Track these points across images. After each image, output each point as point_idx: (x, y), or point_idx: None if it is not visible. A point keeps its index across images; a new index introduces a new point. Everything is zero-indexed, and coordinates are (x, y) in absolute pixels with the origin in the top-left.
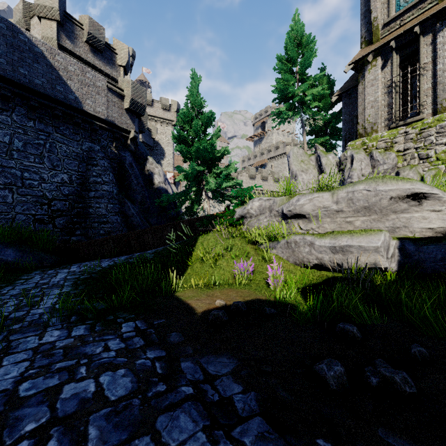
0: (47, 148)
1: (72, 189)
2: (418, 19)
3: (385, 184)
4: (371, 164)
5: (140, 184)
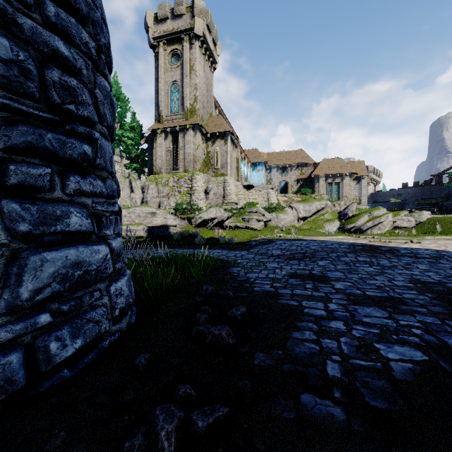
0: None
1: None
2: (178, 124)
3: (144, 208)
4: (158, 191)
5: None
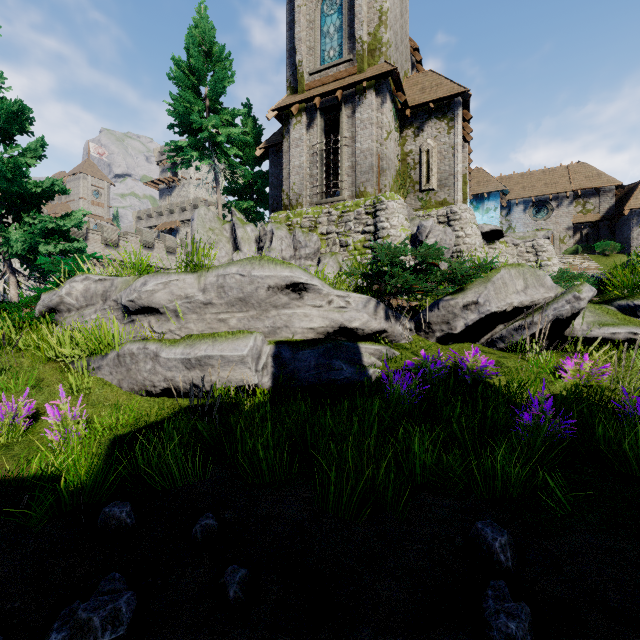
0: None
1: None
2: (340, 84)
3: (261, 268)
4: (293, 246)
5: None
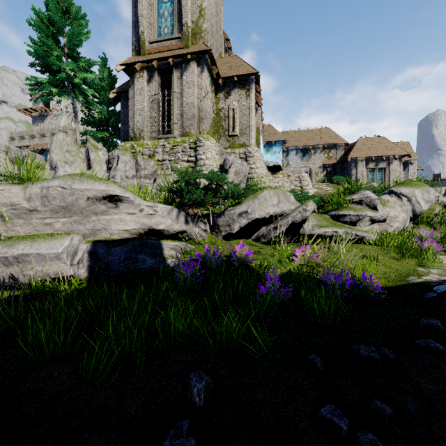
0: None
1: None
2: (172, 53)
3: (81, 182)
4: (136, 168)
5: None
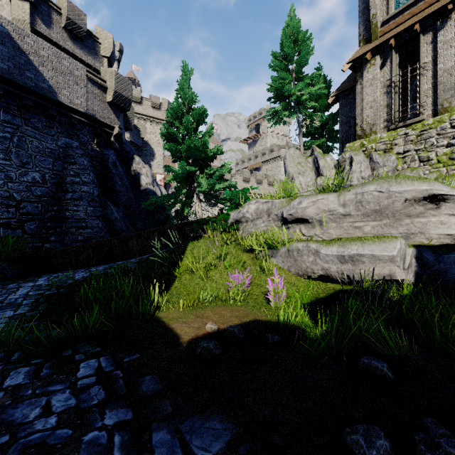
0: (15, 143)
1: (46, 190)
2: (418, 17)
3: (399, 184)
4: (370, 167)
5: (125, 185)
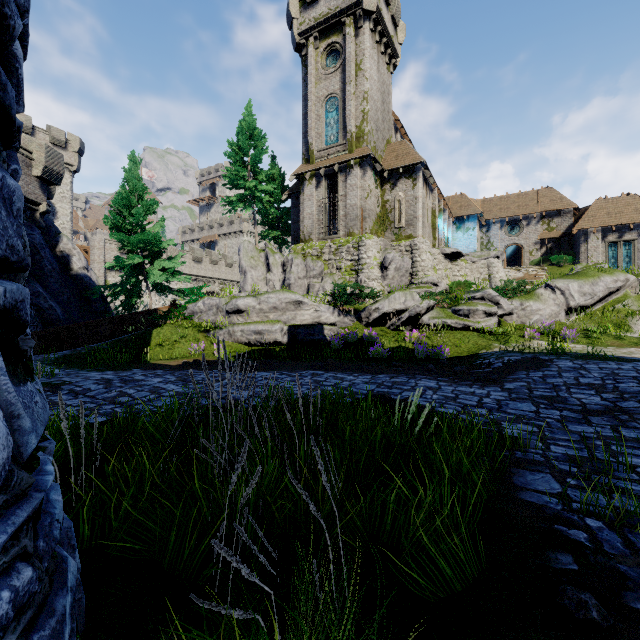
0: None
1: None
2: (337, 160)
3: (283, 294)
4: (306, 269)
5: (56, 270)
